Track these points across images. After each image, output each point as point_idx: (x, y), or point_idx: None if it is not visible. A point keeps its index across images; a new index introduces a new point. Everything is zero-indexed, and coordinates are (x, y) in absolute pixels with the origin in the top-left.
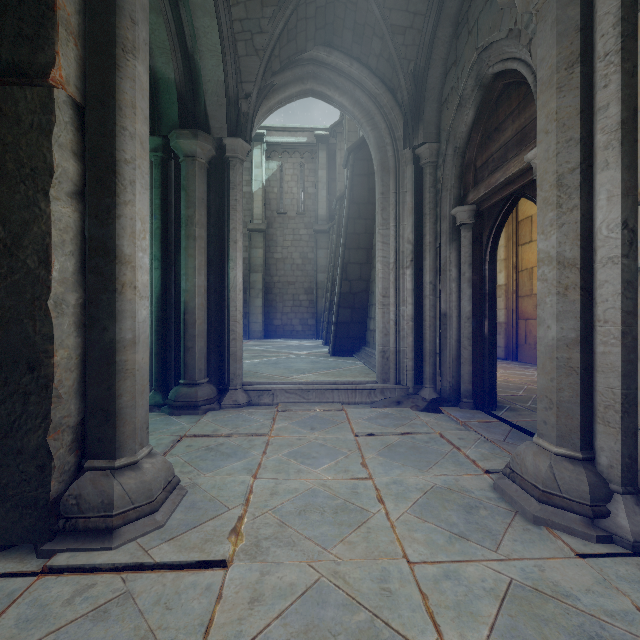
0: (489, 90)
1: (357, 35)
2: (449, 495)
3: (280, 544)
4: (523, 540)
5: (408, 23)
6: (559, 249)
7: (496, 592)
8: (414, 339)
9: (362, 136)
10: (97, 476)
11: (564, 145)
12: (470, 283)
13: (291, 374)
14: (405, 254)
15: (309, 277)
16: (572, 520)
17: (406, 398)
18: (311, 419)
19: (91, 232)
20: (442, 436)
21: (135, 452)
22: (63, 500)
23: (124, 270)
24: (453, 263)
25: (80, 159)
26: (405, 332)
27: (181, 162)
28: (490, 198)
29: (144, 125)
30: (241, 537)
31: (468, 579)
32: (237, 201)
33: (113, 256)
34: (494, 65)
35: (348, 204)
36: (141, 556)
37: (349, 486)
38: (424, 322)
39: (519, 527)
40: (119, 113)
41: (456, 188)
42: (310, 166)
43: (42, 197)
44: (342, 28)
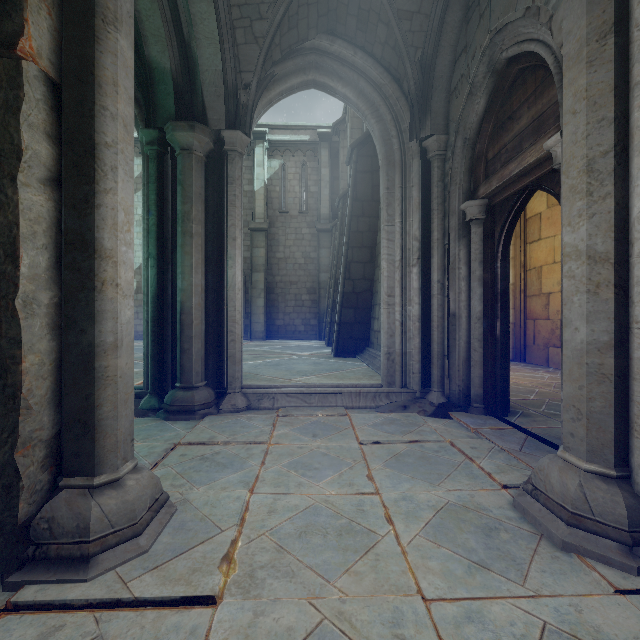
0: (502, 76)
1: (361, 22)
2: (465, 514)
3: (277, 574)
4: (552, 571)
5: (415, 8)
6: (589, 242)
7: (528, 639)
8: (421, 340)
9: (366, 132)
10: (73, 496)
11: (595, 126)
12: (481, 282)
13: (293, 376)
14: (411, 251)
15: (311, 277)
16: (607, 547)
17: (413, 402)
18: (313, 425)
19: (67, 223)
20: (453, 445)
21: (117, 468)
22: (34, 524)
23: (104, 266)
24: (462, 261)
25: (55, 142)
26: (411, 333)
27: (177, 155)
28: (503, 191)
29: (128, 106)
30: (234, 565)
31: (494, 622)
32: (236, 196)
33: (92, 250)
34: (508, 48)
35: (351, 201)
36: (119, 590)
37: (354, 502)
38: (431, 323)
39: (546, 554)
40: (98, 91)
41: (466, 182)
42: (312, 164)
43: (9, 183)
44: (346, 15)
